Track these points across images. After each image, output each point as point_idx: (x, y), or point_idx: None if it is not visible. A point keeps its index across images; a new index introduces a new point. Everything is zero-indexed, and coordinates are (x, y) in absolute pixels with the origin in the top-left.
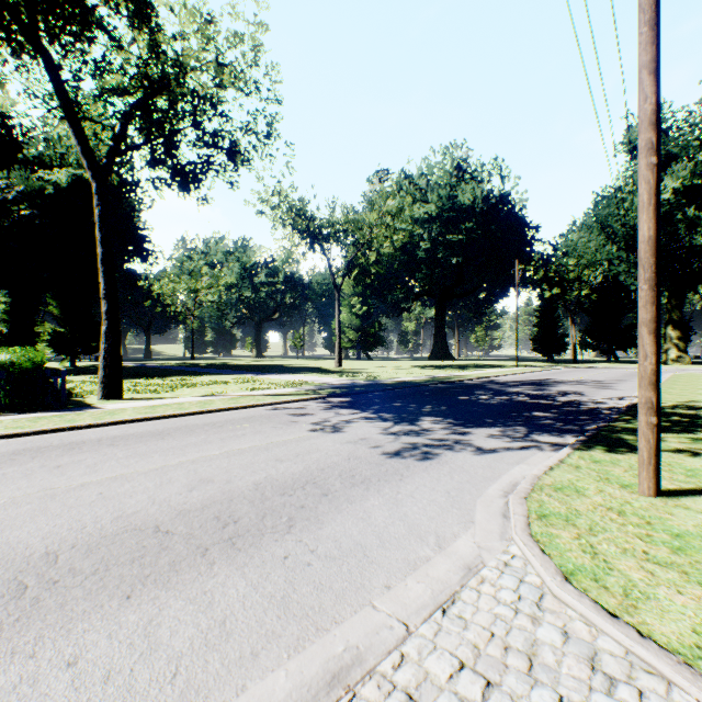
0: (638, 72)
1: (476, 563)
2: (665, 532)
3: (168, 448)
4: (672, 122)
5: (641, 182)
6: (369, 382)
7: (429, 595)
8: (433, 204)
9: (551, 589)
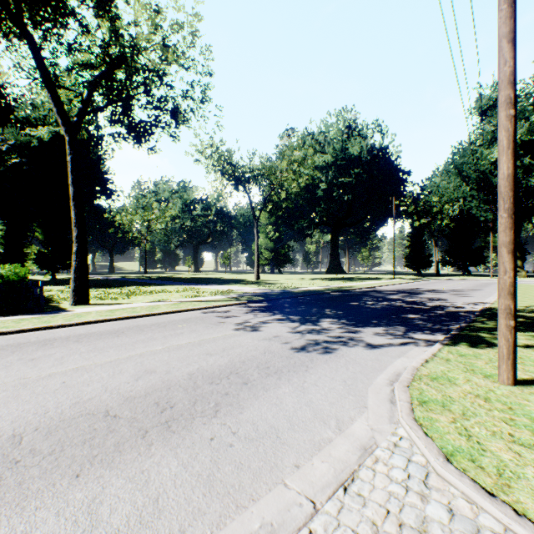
0: (499, 42)
1: (370, 444)
2: (525, 416)
3: (121, 344)
4: None
5: (501, 130)
6: (280, 291)
7: (332, 473)
8: (329, 155)
9: (435, 468)
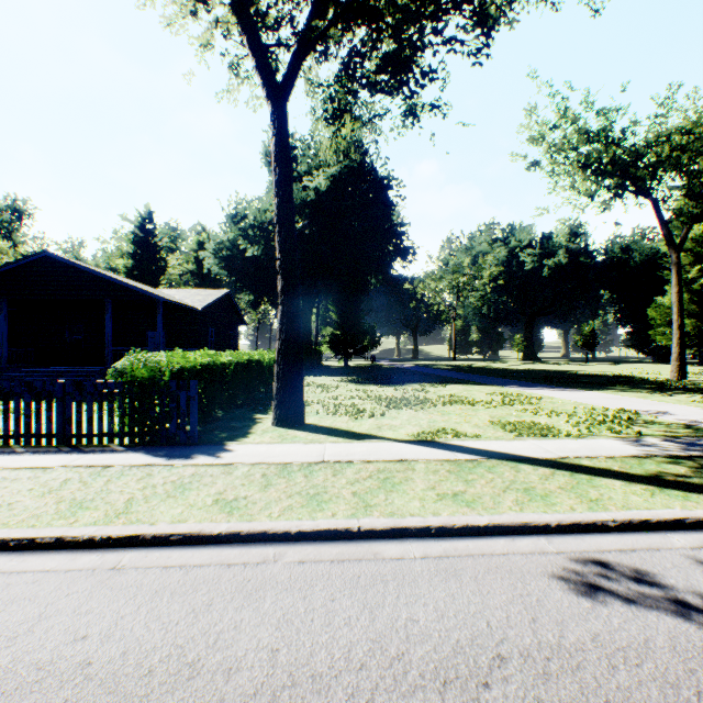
0: None
1: None
2: None
3: None
4: None
5: None
6: None
7: None
8: None
9: None
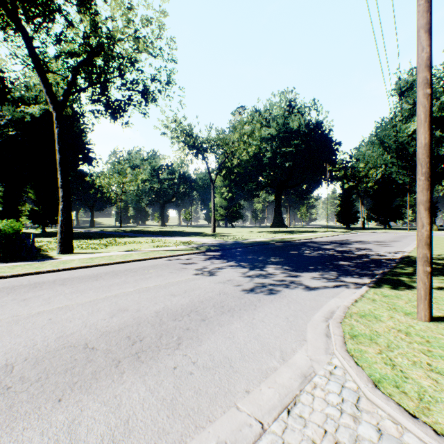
0: (417, 32)
1: (310, 372)
2: (440, 348)
3: (99, 286)
4: None
5: (419, 106)
6: (233, 242)
7: (277, 398)
8: (274, 128)
9: (365, 393)
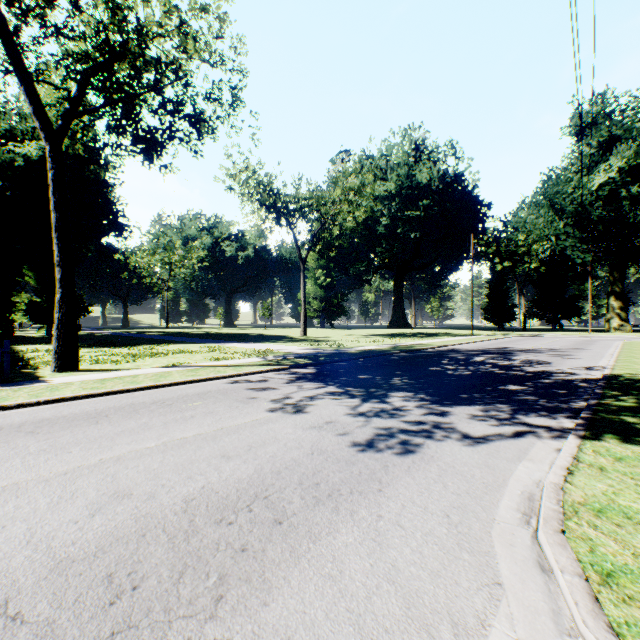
0: None
1: None
2: None
3: (96, 437)
4: (615, 107)
5: None
6: (333, 351)
7: None
8: (393, 182)
9: None
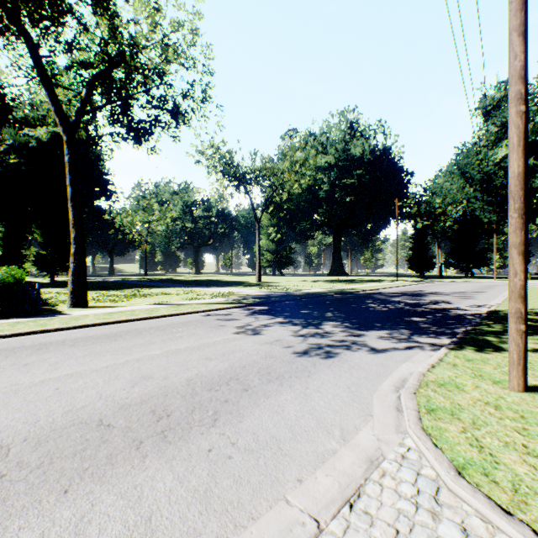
0: (509, 35)
1: (377, 455)
2: None
3: (118, 348)
4: None
5: (511, 127)
6: (282, 293)
7: (337, 488)
8: (332, 155)
9: (446, 483)
